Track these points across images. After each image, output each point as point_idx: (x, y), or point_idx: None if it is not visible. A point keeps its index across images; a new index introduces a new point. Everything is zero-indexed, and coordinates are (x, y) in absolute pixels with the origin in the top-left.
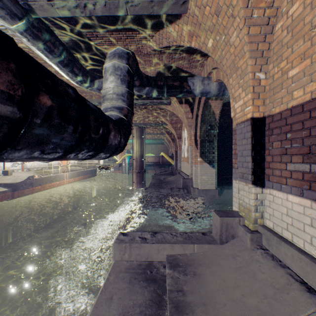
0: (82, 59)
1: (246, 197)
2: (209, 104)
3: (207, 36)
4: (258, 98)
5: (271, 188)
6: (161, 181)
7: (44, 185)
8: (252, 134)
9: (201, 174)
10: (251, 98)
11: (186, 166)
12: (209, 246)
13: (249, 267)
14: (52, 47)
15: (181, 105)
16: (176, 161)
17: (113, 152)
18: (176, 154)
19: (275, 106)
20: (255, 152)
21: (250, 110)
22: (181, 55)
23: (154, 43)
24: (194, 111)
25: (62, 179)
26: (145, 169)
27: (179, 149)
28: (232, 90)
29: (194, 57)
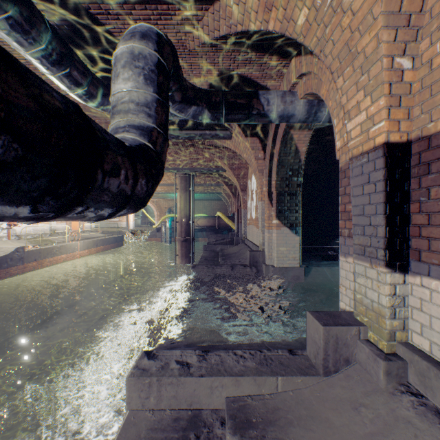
0: (88, 57)
1: (371, 289)
2: (291, 137)
3: (298, 3)
4: (399, 105)
5: (425, 275)
6: (217, 254)
7: (42, 260)
8: (386, 173)
9: (278, 244)
10: (385, 107)
11: (254, 232)
12: (304, 380)
13: (392, 437)
14: (25, 25)
15: (247, 138)
16: (238, 225)
17: (119, 205)
18: (238, 215)
19: (437, 117)
20: (391, 208)
21: (383, 129)
22: (250, 54)
23: (206, 29)
24: (268, 148)
25: (71, 252)
26: (195, 236)
27: (244, 207)
28: (342, 98)
29: (270, 59)
